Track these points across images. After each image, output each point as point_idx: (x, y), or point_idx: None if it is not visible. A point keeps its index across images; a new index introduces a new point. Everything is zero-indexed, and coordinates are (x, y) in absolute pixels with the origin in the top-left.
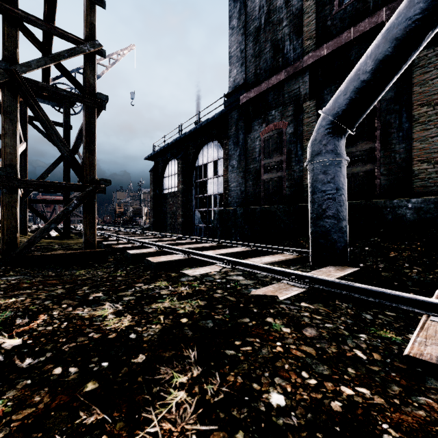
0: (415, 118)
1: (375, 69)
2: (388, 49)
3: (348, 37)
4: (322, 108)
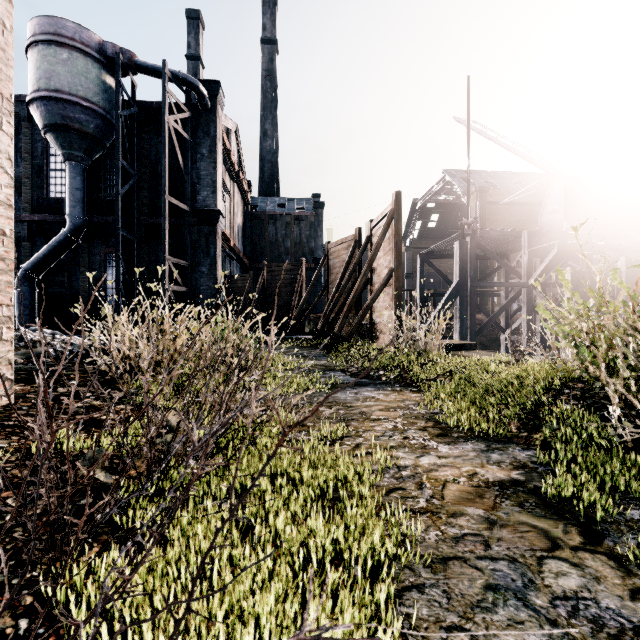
0: (81, 272)
1: (45, 258)
2: (49, 253)
3: (51, 219)
4: (37, 250)
